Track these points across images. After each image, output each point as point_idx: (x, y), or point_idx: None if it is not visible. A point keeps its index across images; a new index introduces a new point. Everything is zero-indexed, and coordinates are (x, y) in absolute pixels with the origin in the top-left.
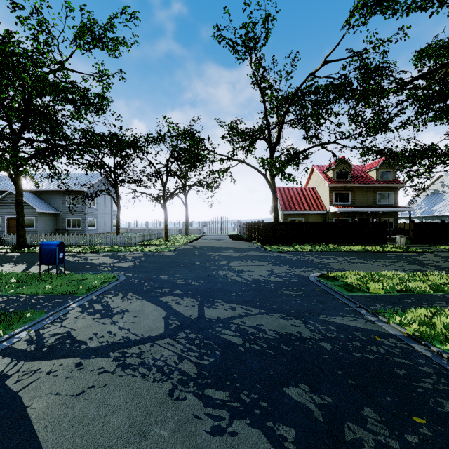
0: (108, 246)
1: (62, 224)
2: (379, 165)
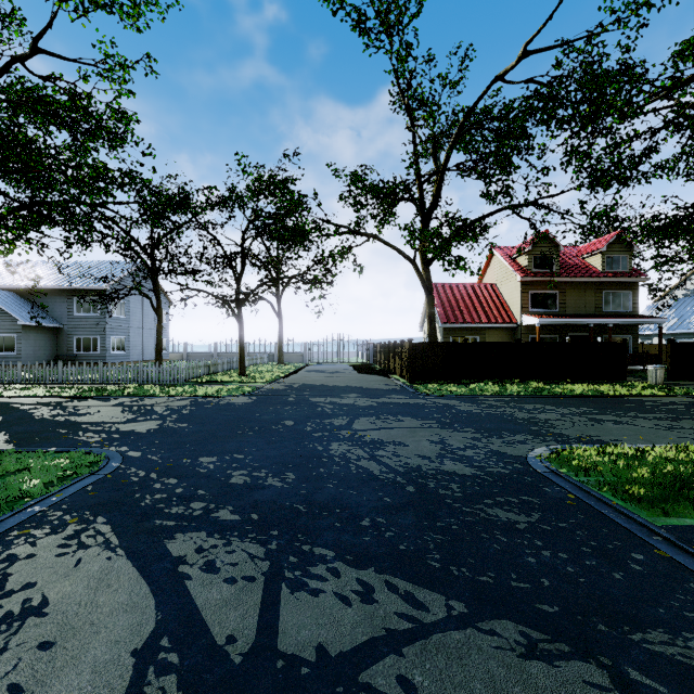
0: (133, 385)
1: (66, 345)
2: (606, 246)
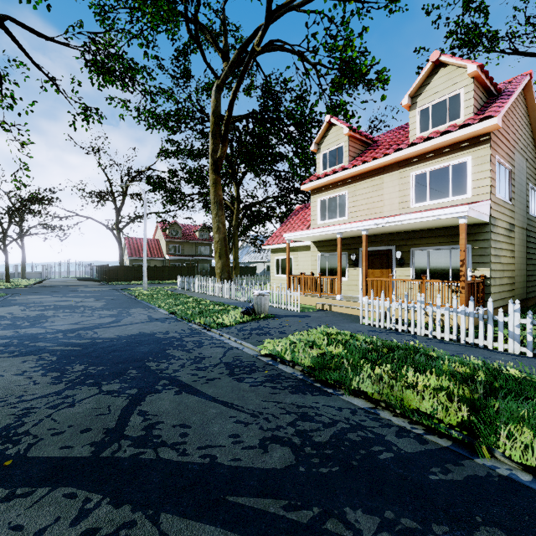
0: None
1: None
2: (200, 229)
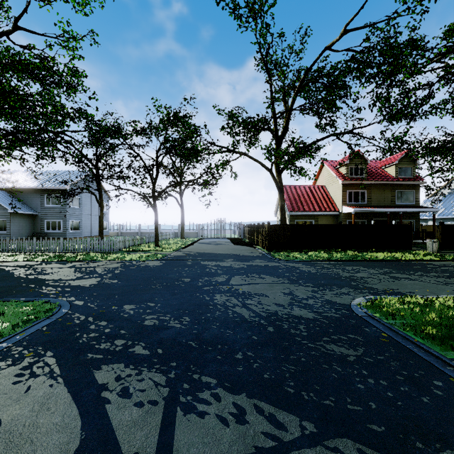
0: (83, 253)
1: (40, 226)
2: (398, 160)
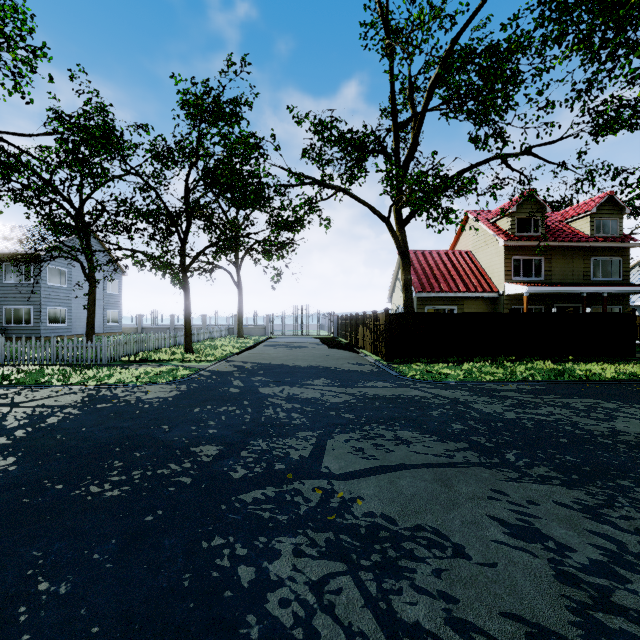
0: (36, 367)
1: None
2: (595, 208)
